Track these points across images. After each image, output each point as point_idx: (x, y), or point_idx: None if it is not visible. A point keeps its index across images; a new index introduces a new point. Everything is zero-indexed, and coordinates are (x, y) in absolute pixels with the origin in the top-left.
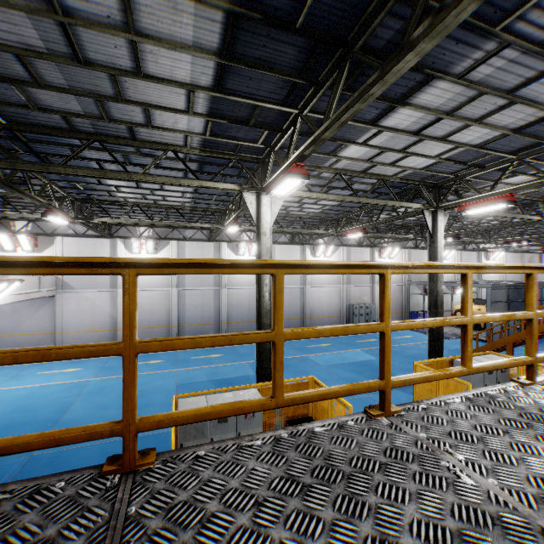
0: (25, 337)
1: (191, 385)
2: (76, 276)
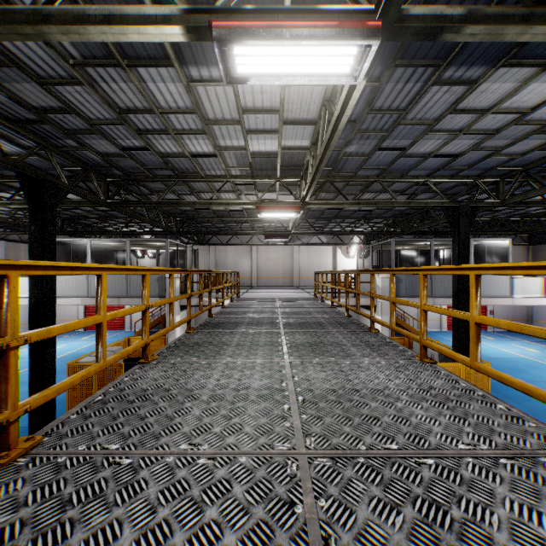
0: None
1: None
2: None
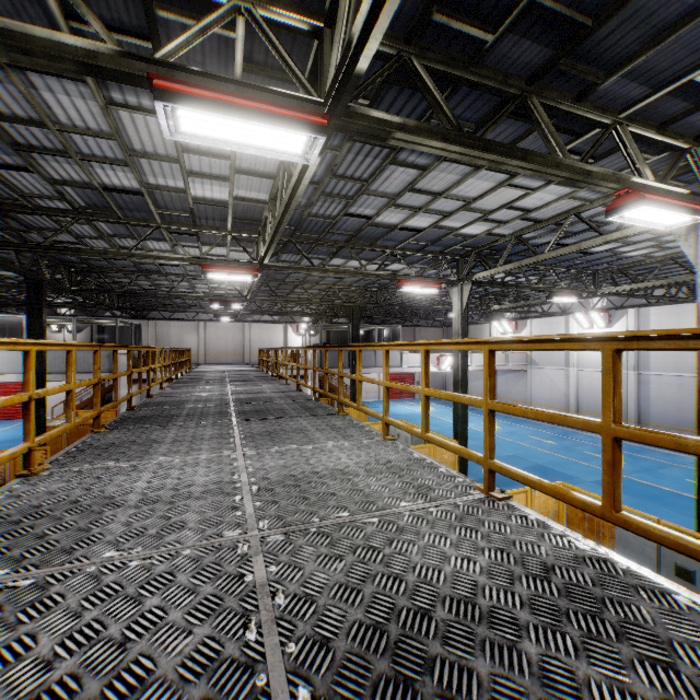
0: (511, 402)
1: (518, 459)
2: (540, 354)
